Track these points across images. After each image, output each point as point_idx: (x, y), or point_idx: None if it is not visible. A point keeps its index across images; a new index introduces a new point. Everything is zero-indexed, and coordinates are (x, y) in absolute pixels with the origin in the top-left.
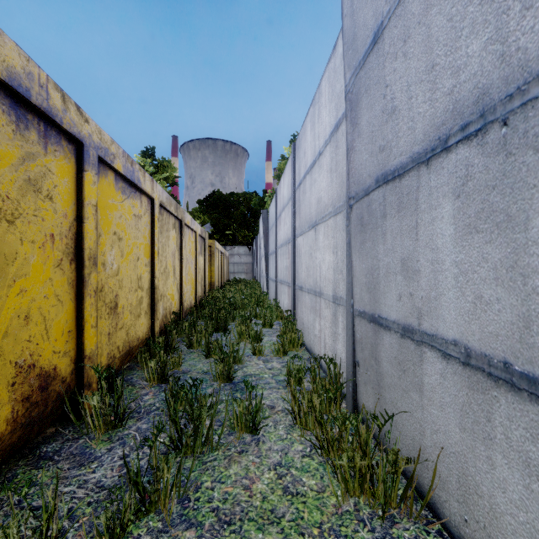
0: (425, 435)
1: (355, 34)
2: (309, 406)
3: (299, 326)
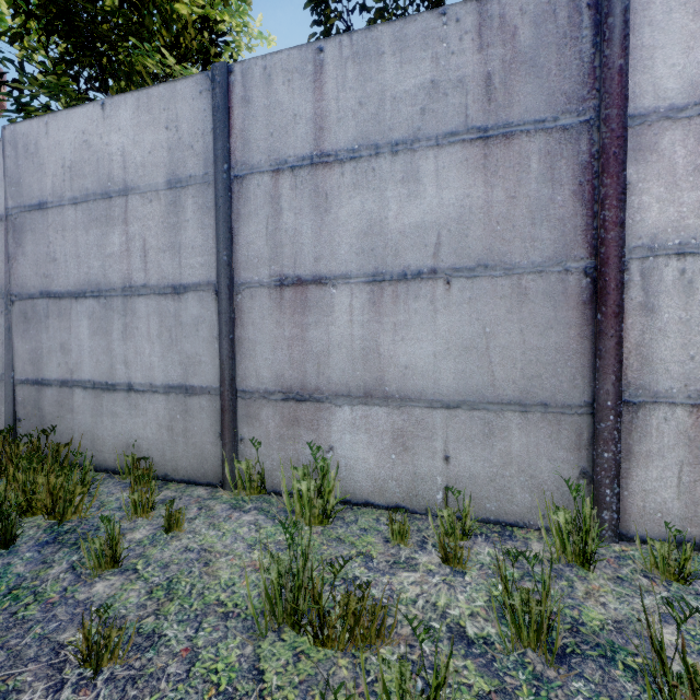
0: (76, 432)
1: (21, 183)
2: None
3: None
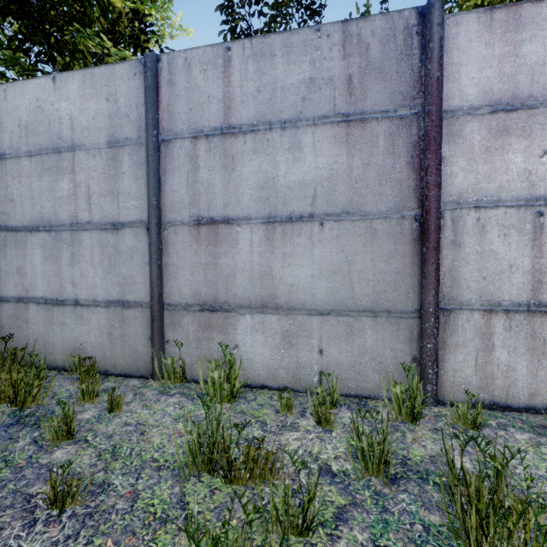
0: (30, 339)
1: None
2: None
3: None
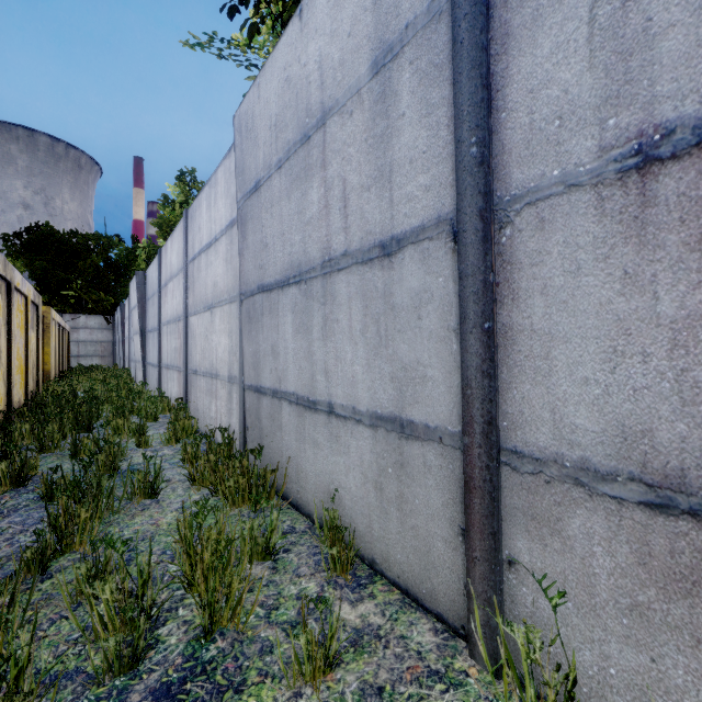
0: (283, 456)
1: (244, 169)
2: (206, 466)
3: (193, 413)
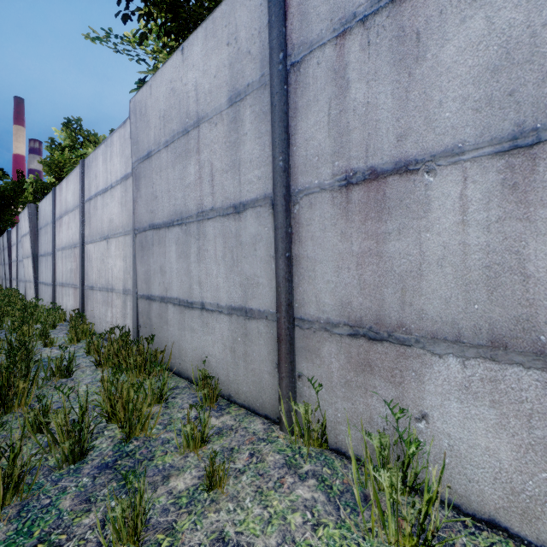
0: (169, 341)
1: (138, 141)
2: (109, 354)
3: (89, 320)
